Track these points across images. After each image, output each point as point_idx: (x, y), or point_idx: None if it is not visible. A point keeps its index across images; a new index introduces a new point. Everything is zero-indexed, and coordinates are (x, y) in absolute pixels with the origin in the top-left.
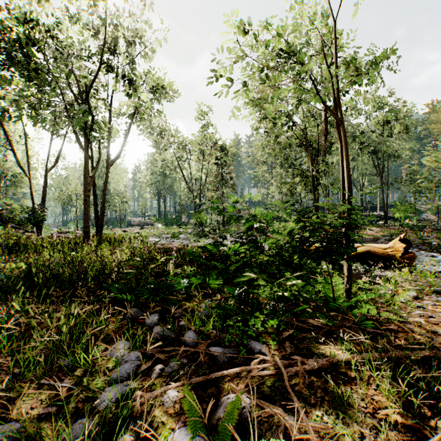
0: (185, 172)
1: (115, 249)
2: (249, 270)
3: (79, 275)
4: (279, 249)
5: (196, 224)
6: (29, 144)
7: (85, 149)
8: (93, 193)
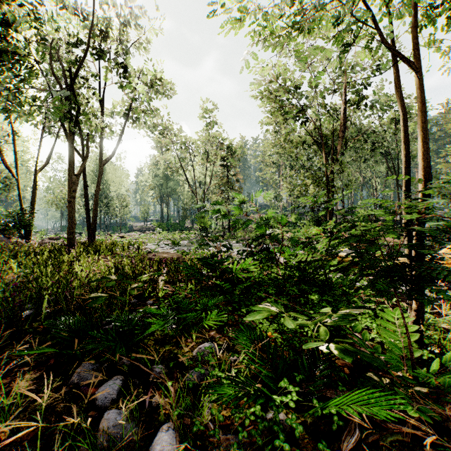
0: (188, 175)
1: (104, 258)
2: (262, 291)
3: (15, 306)
4: (299, 262)
5: (200, 229)
6: (24, 145)
7: (70, 143)
8: (84, 196)
